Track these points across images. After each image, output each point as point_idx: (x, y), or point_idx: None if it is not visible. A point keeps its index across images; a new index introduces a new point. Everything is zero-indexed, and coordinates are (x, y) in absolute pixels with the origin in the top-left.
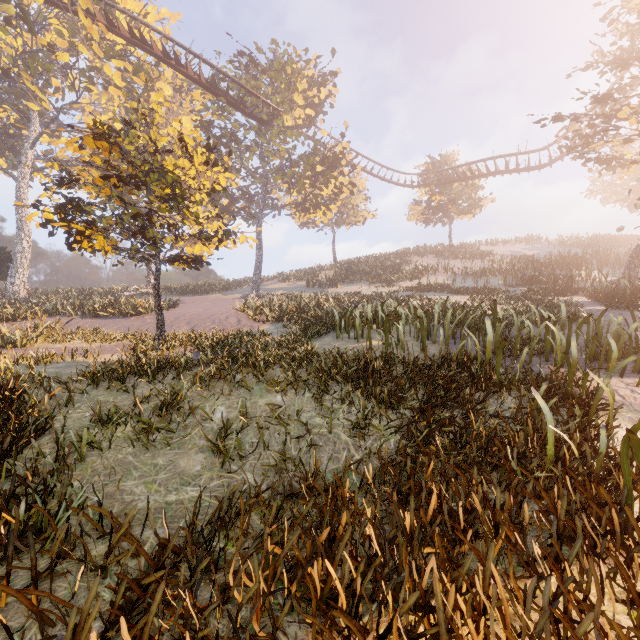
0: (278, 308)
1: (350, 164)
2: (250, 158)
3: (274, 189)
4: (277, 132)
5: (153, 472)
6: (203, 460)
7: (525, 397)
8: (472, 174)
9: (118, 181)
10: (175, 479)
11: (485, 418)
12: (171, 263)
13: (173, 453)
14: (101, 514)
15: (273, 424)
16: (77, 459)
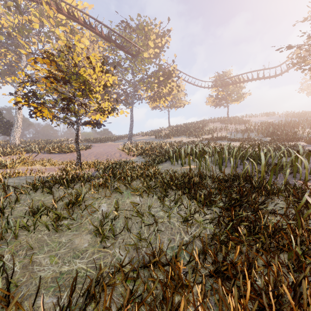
0: (140, 148)
1: (177, 76)
2: (127, 74)
3: (139, 90)
4: (140, 60)
5: (57, 248)
6: (90, 239)
7: (288, 200)
8: (239, 80)
9: (54, 79)
10: (70, 253)
11: (267, 214)
12: (84, 125)
13: (72, 234)
14: (7, 287)
15: (134, 215)
16: (13, 237)
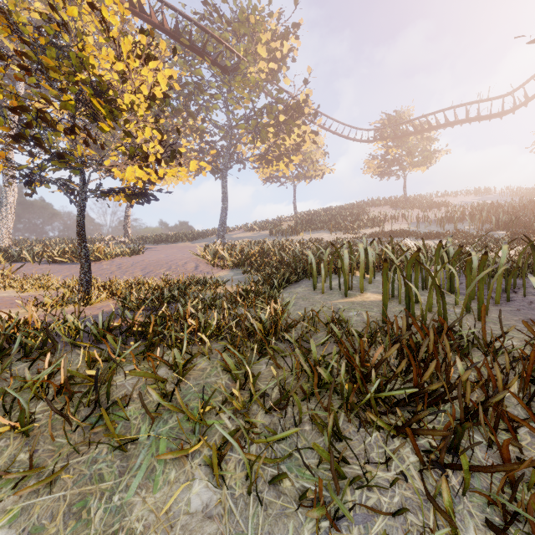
0: (240, 253)
1: (312, 114)
2: (214, 107)
3: (239, 145)
4: (240, 78)
5: None
6: None
7: None
8: (430, 125)
9: None
10: None
11: None
12: (105, 194)
13: None
14: None
15: None
16: None
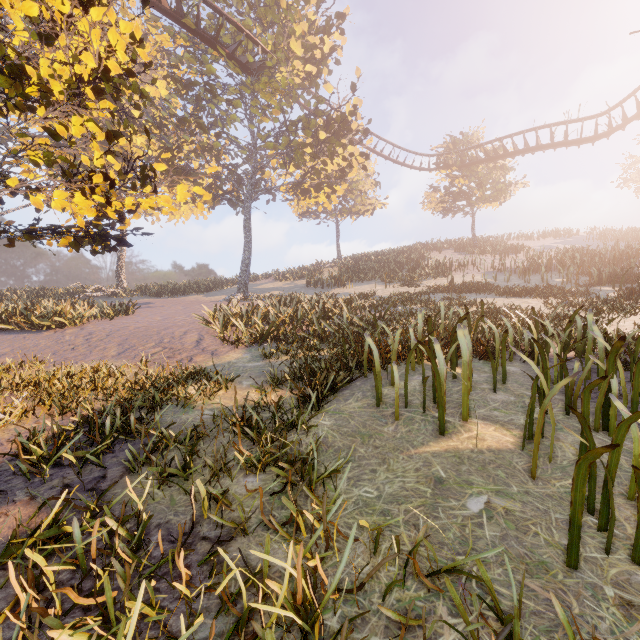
0: (263, 318)
1: (361, 132)
2: (232, 117)
3: (268, 171)
4: (267, 80)
5: None
6: None
7: None
8: (505, 151)
9: None
10: None
11: None
12: (31, 237)
13: None
14: None
15: None
16: None
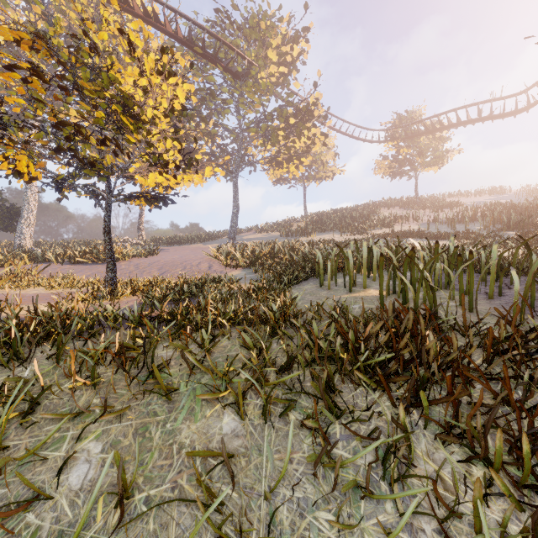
0: (251, 253)
1: (322, 117)
2: (226, 112)
3: (250, 148)
4: (251, 84)
5: None
6: None
7: None
8: (441, 125)
9: (32, 75)
10: None
11: None
12: (128, 199)
13: None
14: None
15: None
16: None
